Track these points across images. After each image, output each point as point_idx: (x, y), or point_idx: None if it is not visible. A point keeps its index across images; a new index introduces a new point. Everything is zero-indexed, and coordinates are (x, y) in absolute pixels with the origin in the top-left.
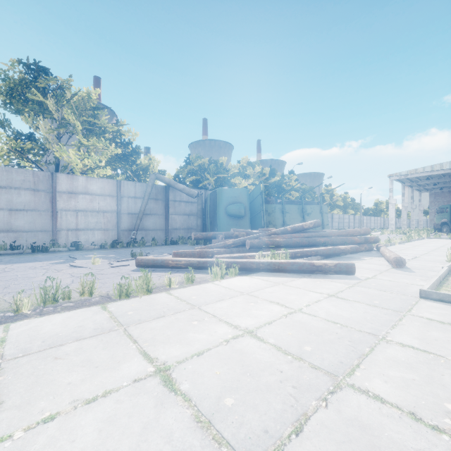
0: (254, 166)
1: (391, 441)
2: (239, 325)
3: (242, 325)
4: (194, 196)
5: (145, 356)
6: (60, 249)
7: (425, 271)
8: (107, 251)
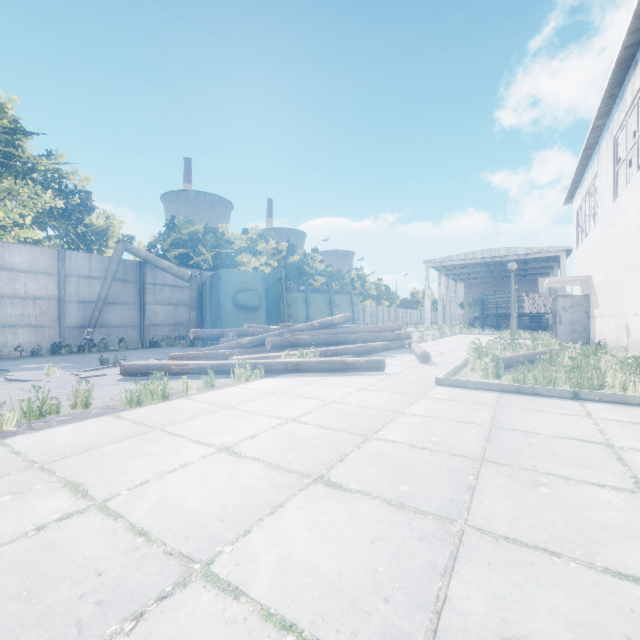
0: (268, 240)
1: (397, 456)
2: (281, 416)
3: (284, 416)
4: (186, 279)
5: (201, 444)
6: None
7: (447, 365)
8: (49, 360)
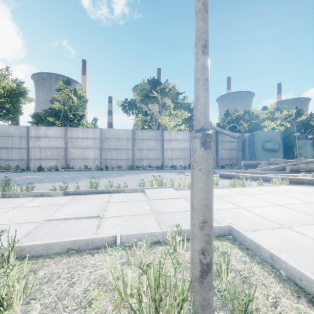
0: (282, 111)
1: None
2: (305, 200)
3: (307, 200)
4: (236, 138)
5: (268, 202)
6: (167, 168)
7: None
8: (190, 170)
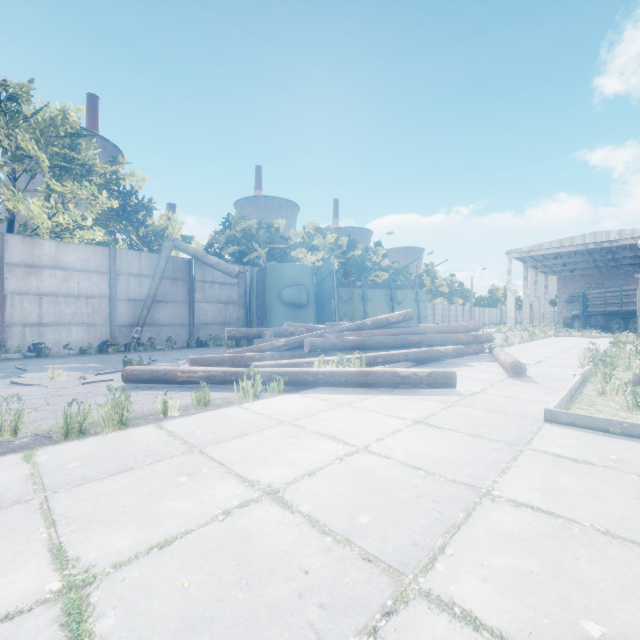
0: (325, 234)
1: None
2: (258, 479)
3: (264, 479)
4: (234, 275)
5: (56, 556)
6: (8, 356)
7: (552, 381)
8: (88, 359)
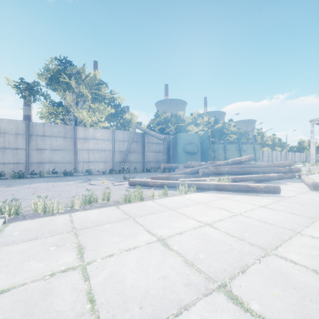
0: (203, 117)
1: (299, 281)
2: (201, 220)
3: (203, 220)
4: (162, 139)
5: (149, 233)
6: (79, 174)
7: None
8: (107, 176)
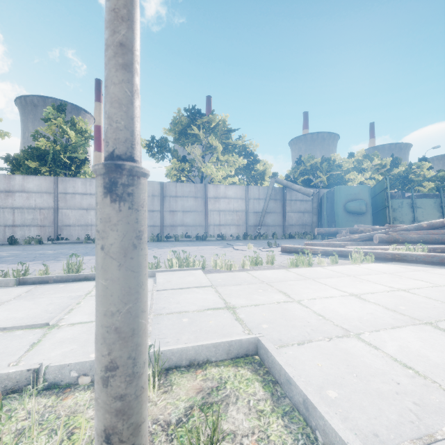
0: (372, 159)
1: None
2: (392, 286)
3: (395, 286)
4: (310, 195)
5: (338, 290)
6: (211, 239)
7: None
8: (244, 242)
